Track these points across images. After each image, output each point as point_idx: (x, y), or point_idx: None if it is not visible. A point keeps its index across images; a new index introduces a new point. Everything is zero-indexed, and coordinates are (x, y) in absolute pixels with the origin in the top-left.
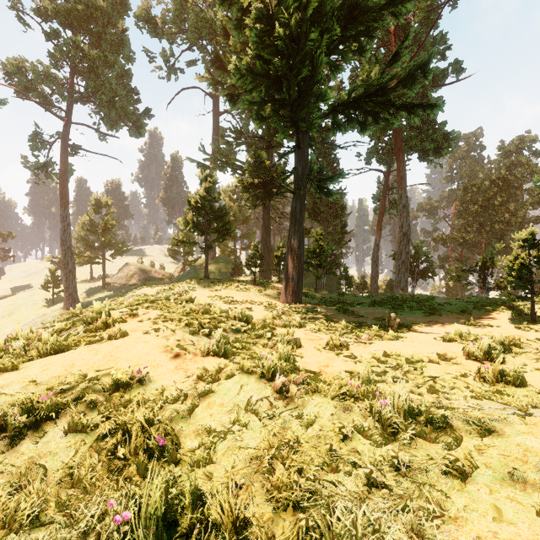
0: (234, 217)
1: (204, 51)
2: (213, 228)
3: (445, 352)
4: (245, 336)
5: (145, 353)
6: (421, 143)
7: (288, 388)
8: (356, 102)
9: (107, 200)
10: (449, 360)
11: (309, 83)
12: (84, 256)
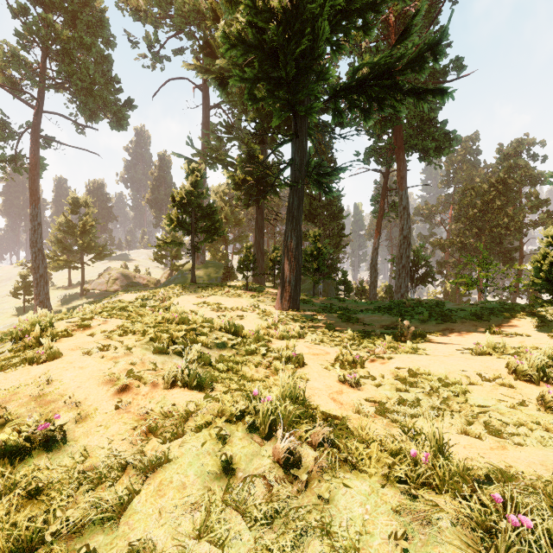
0: (226, 219)
1: (192, 38)
2: (201, 227)
3: (485, 369)
4: (233, 352)
5: (74, 386)
6: (422, 142)
7: (299, 455)
8: (360, 86)
9: (86, 199)
10: (494, 381)
11: (309, 57)
12: (60, 259)
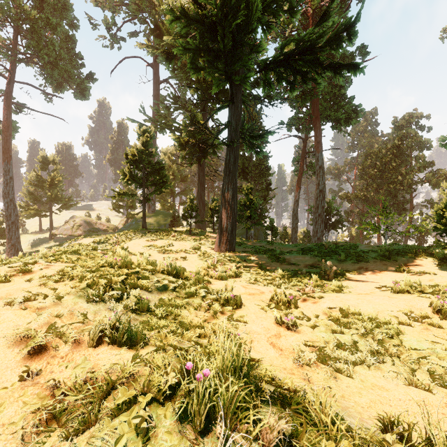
0: (173, 175)
1: (145, 23)
2: (151, 181)
3: (410, 309)
4: (174, 294)
5: None
6: (335, 113)
7: None
8: (286, 60)
9: (54, 158)
10: (422, 321)
11: (243, 31)
12: (31, 209)
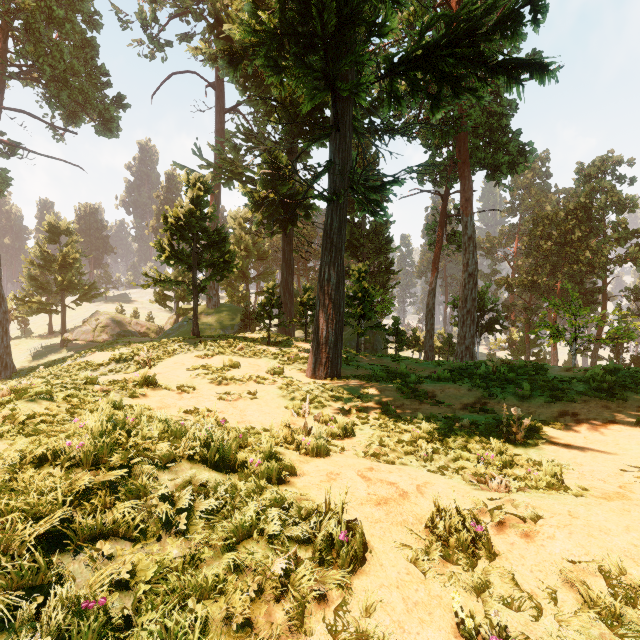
0: (247, 251)
1: (201, 18)
2: (206, 260)
3: None
4: (203, 535)
5: None
6: (492, 155)
7: None
8: (427, 58)
9: (68, 225)
10: None
11: None
12: (33, 301)
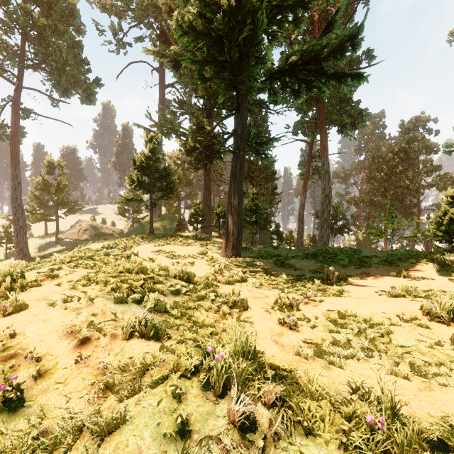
0: (179, 179)
1: (151, 28)
2: (158, 187)
3: (402, 311)
4: (186, 298)
5: (36, 340)
6: (340, 118)
7: (254, 416)
8: (291, 70)
9: (60, 162)
10: (411, 322)
11: (249, 44)
12: (38, 213)
